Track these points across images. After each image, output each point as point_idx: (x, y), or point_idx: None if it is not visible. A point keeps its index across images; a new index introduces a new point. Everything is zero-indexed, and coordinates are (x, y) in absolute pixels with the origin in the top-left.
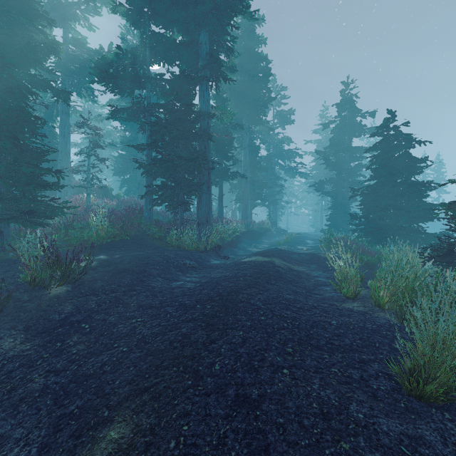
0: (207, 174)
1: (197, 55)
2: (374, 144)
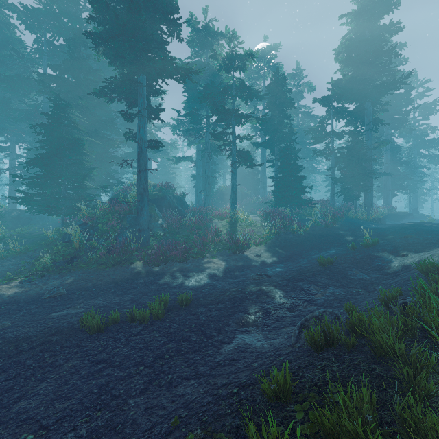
0: (371, 180)
1: (362, 114)
2: None
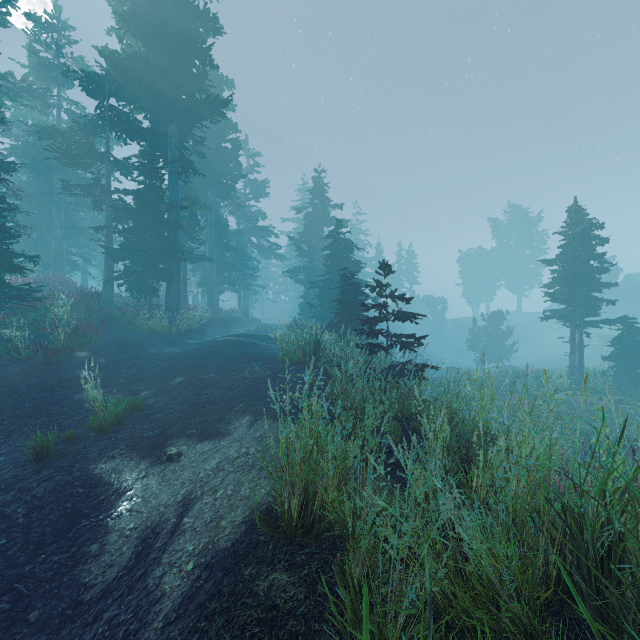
0: (177, 262)
1: (165, 143)
2: (328, 245)
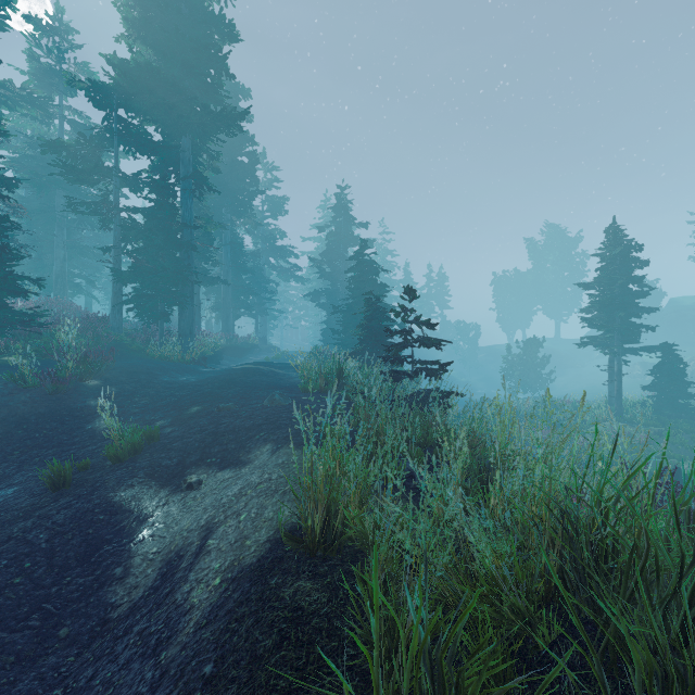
0: (191, 285)
1: (177, 157)
2: (352, 267)
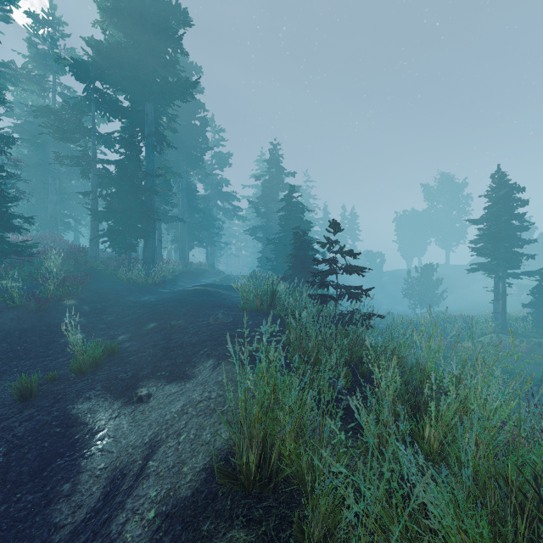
0: (153, 222)
1: (142, 120)
2: (282, 207)
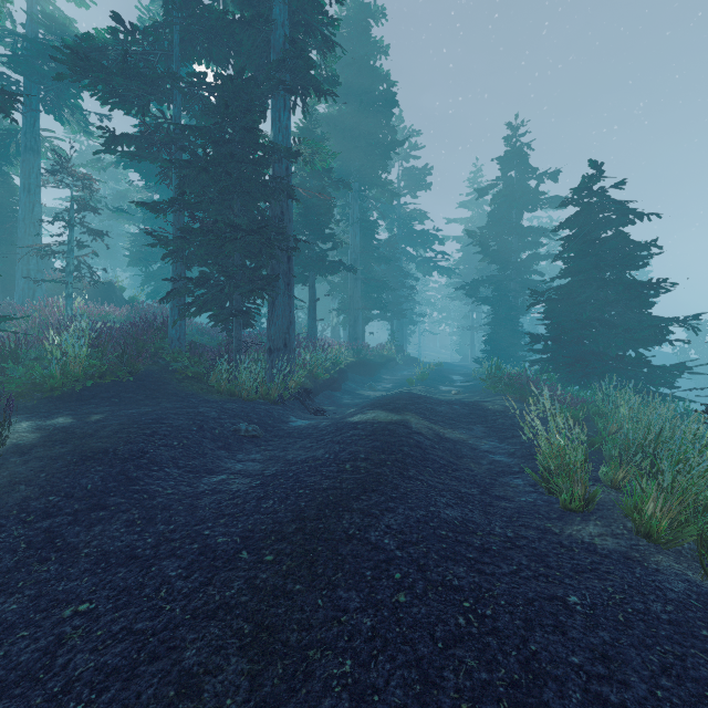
0: (286, 261)
1: (267, 47)
2: (567, 219)
